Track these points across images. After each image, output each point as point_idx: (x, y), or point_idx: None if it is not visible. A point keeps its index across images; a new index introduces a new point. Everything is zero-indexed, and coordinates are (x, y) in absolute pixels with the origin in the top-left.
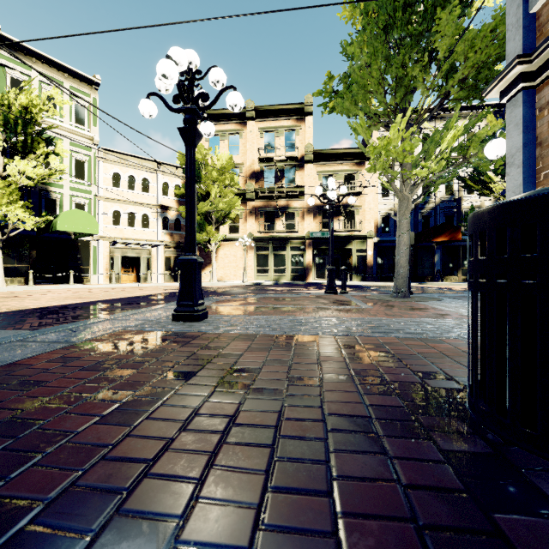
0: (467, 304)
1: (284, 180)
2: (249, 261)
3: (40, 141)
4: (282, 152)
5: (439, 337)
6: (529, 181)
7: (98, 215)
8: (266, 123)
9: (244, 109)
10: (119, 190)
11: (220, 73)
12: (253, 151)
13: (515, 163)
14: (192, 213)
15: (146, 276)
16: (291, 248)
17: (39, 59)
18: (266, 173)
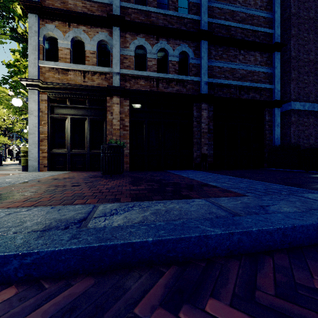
0: (106, 159)
1: None
2: None
3: None
4: None
5: (51, 175)
6: (39, 123)
7: None
8: None
9: None
10: None
11: None
12: None
13: (33, 114)
14: None
15: None
16: None
17: None
18: None
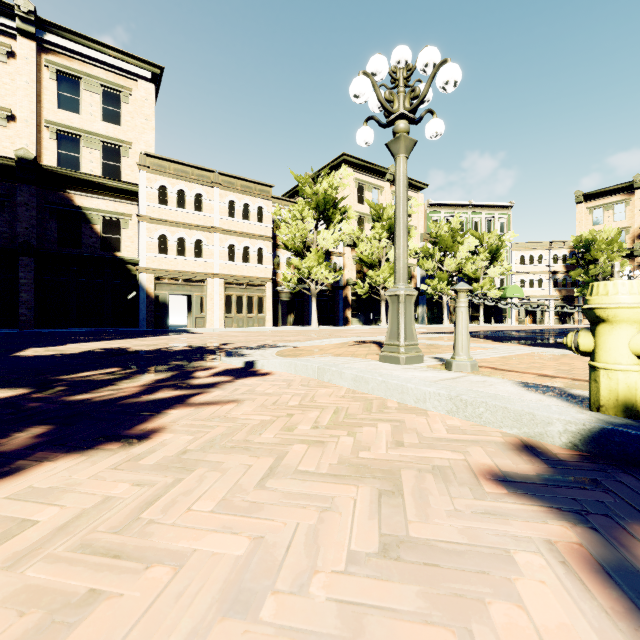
0: None
1: None
2: None
3: (500, 256)
4: None
5: None
6: None
7: (511, 284)
8: None
9: (631, 182)
10: (523, 266)
11: (638, 272)
12: None
13: None
14: None
15: (540, 320)
16: None
17: (485, 207)
18: None
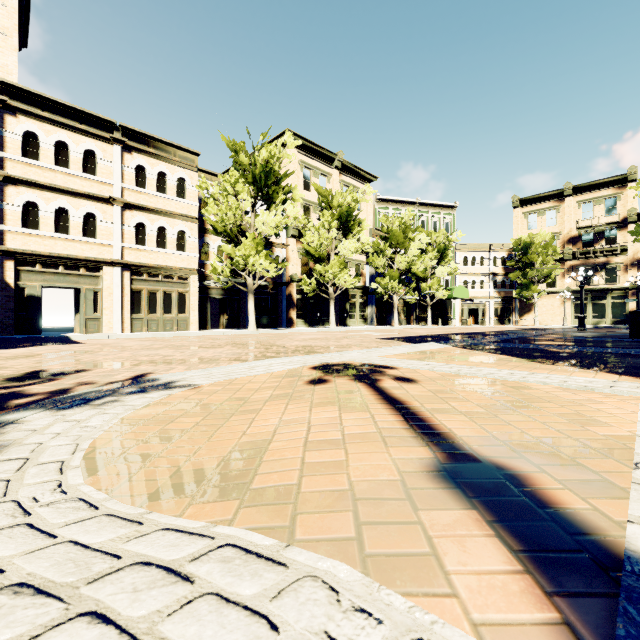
0: None
1: (603, 241)
2: (566, 309)
3: (448, 255)
4: (601, 217)
5: None
6: None
7: (455, 284)
8: (583, 196)
9: (562, 190)
10: (467, 267)
11: (591, 273)
12: (570, 221)
13: None
14: (582, 305)
15: (482, 321)
16: (611, 297)
17: (432, 206)
18: (583, 237)
